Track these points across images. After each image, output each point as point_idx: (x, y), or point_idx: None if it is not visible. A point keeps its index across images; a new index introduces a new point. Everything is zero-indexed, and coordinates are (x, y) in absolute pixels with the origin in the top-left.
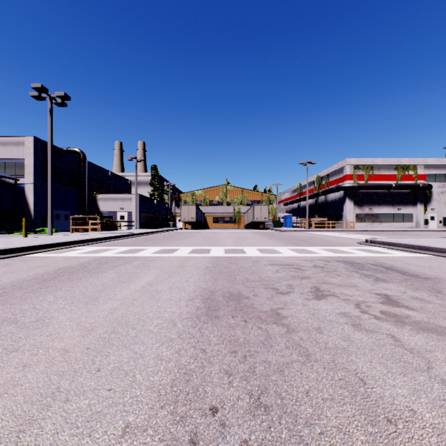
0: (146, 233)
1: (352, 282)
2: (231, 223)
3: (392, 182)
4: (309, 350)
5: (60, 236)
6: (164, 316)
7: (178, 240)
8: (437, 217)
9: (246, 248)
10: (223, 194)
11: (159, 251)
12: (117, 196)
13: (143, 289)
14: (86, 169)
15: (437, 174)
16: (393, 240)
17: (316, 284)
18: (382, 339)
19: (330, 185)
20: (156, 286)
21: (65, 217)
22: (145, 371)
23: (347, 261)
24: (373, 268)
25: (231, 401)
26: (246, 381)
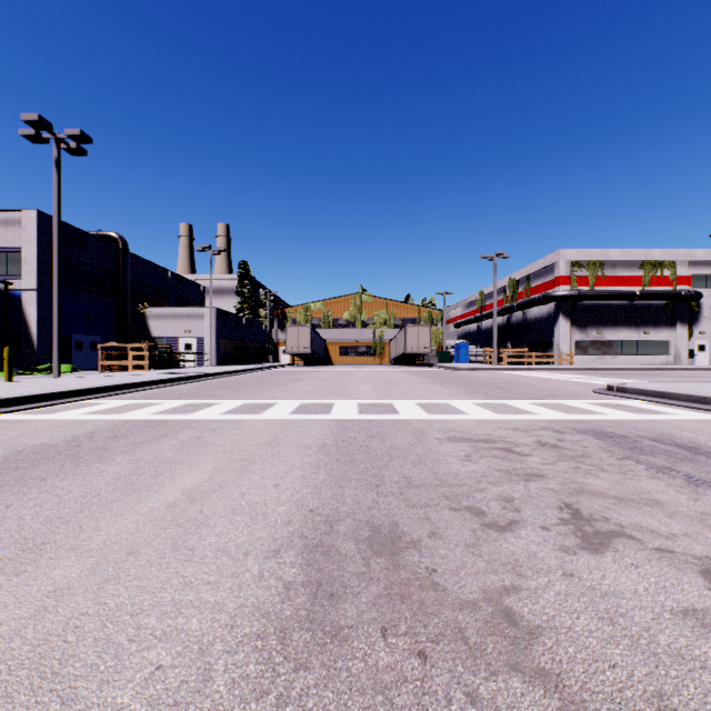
0: (226, 372)
1: (644, 490)
2: (369, 356)
3: (635, 288)
4: None
5: (73, 379)
6: (185, 626)
7: (277, 386)
8: (709, 345)
9: (397, 402)
10: (356, 308)
11: (237, 409)
12: (180, 311)
13: (170, 513)
14: (129, 267)
15: (710, 275)
16: (660, 387)
17: (565, 496)
18: None
19: (532, 294)
20: (202, 503)
21: (93, 345)
22: None
23: (598, 432)
24: (661, 449)
25: None
26: None
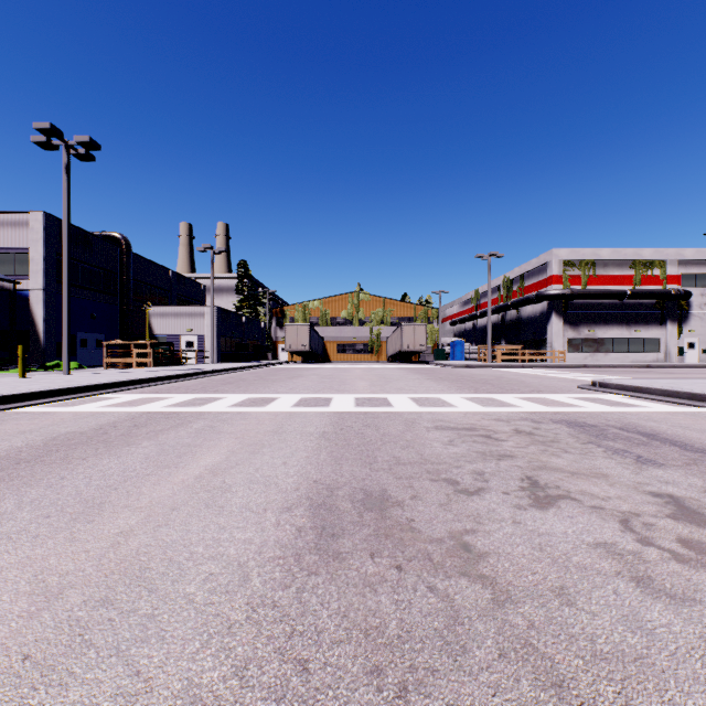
0: (227, 369)
1: (596, 466)
2: (366, 353)
3: (626, 287)
4: (558, 664)
5: (83, 375)
6: (226, 552)
7: (277, 382)
8: (699, 343)
9: (392, 396)
10: (353, 306)
11: (242, 403)
12: (181, 309)
13: (198, 483)
14: (132, 266)
15: (700, 274)
16: (640, 383)
17: (528, 471)
18: None
19: (526, 293)
20: (224, 476)
21: (97, 343)
22: None
23: (572, 422)
24: (623, 436)
25: None
26: None
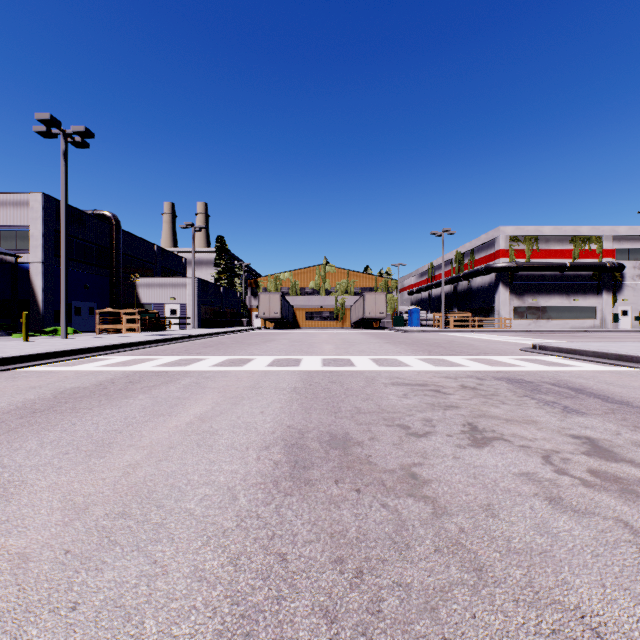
0: (207, 334)
1: (528, 415)
2: (332, 320)
3: (566, 260)
4: (480, 556)
5: (79, 339)
6: (217, 479)
7: (253, 346)
8: (631, 311)
9: (354, 358)
10: (320, 278)
11: (223, 363)
12: (166, 280)
13: (190, 427)
14: (121, 242)
15: (632, 249)
16: (575, 346)
17: (469, 419)
18: (609, 529)
19: (476, 265)
20: (211, 422)
21: (90, 311)
22: (166, 609)
23: (511, 379)
24: (554, 390)
25: None
26: (365, 638)
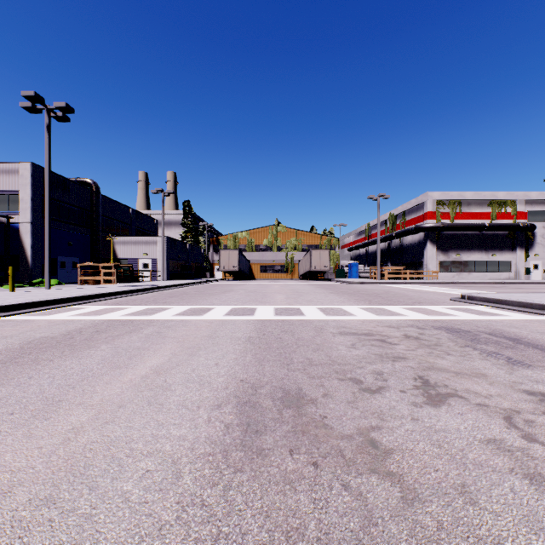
0: (174, 285)
1: (475, 367)
2: (283, 273)
3: (485, 221)
4: None
5: (60, 290)
6: (162, 448)
7: (213, 296)
8: (541, 265)
9: (303, 307)
10: (272, 236)
11: (185, 312)
12: (139, 238)
13: (144, 382)
14: (100, 205)
15: (542, 211)
16: (500, 296)
17: (419, 371)
18: None
19: (407, 225)
20: (165, 376)
21: (73, 265)
22: None
23: (449, 328)
24: (493, 340)
25: None
26: None
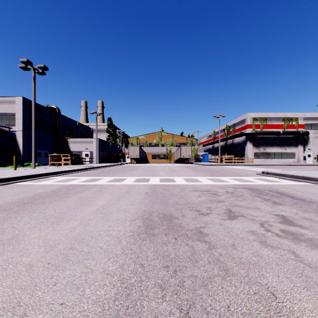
0: (103, 166)
1: (256, 205)
2: (165, 159)
3: (280, 129)
4: (227, 265)
5: (41, 169)
6: (112, 233)
7: (126, 172)
8: (312, 154)
9: (175, 178)
10: (159, 138)
11: (112, 180)
12: (83, 139)
13: (98, 211)
14: (61, 120)
15: (313, 124)
16: (282, 172)
17: (228, 207)
18: (285, 254)
19: (236, 132)
20: (108, 208)
21: (45, 154)
22: (94, 285)
23: (250, 188)
24: (270, 194)
25: (164, 316)
26: (176, 295)
